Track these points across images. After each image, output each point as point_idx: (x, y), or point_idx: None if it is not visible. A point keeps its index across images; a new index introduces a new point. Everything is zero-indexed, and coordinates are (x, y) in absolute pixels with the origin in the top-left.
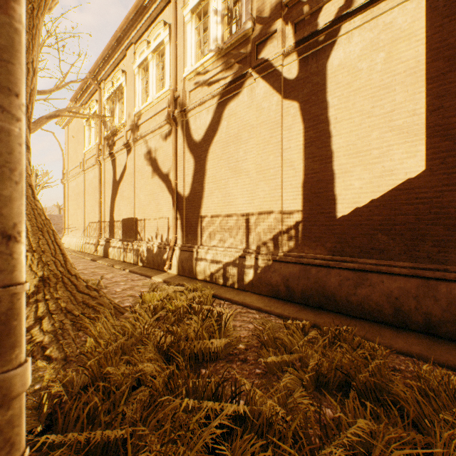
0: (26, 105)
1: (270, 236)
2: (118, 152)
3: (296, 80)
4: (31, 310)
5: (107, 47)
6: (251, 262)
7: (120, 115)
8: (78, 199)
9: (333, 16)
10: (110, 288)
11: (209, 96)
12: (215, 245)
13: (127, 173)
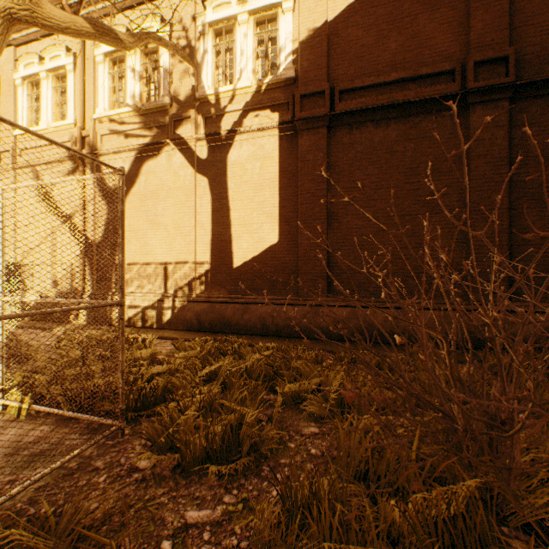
0: None
1: (186, 281)
2: None
3: (207, 161)
4: None
5: None
6: (170, 304)
7: None
8: None
9: (231, 125)
10: None
11: (126, 148)
12: (133, 291)
13: None
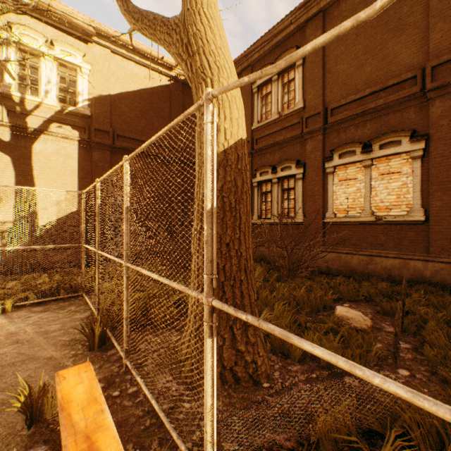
0: None
1: None
2: None
3: (10, 144)
4: None
5: None
6: None
7: None
8: None
9: (38, 126)
10: None
11: None
12: None
13: None
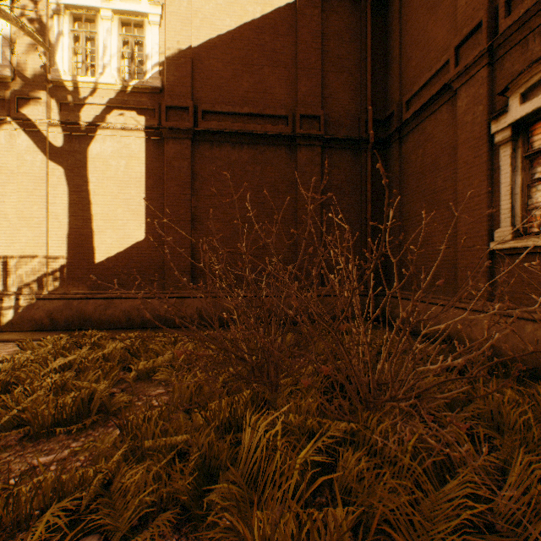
0: None
1: (35, 277)
2: None
3: (62, 150)
4: None
5: None
6: (12, 303)
7: None
8: None
9: (92, 118)
10: None
11: None
12: None
13: None
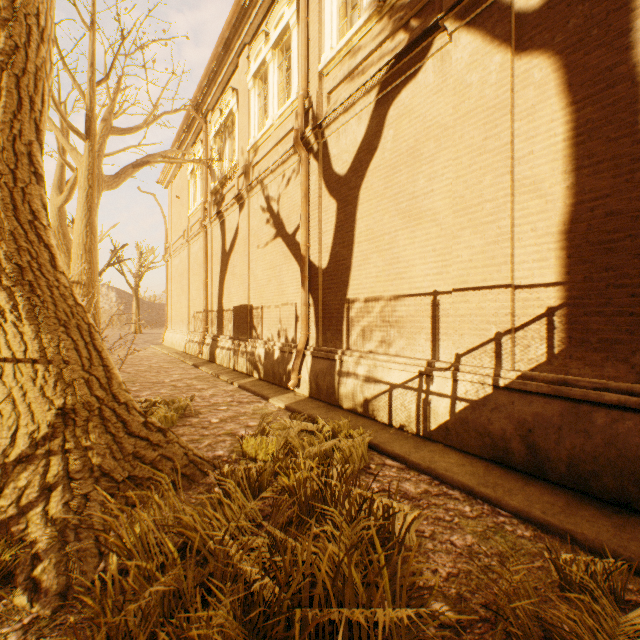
0: (27, 97)
1: (484, 336)
2: (228, 210)
3: (548, 8)
4: (37, 470)
5: (212, 58)
6: (444, 386)
7: (230, 157)
8: (181, 281)
9: None
10: (203, 417)
11: (361, 91)
12: (372, 350)
13: (238, 239)
